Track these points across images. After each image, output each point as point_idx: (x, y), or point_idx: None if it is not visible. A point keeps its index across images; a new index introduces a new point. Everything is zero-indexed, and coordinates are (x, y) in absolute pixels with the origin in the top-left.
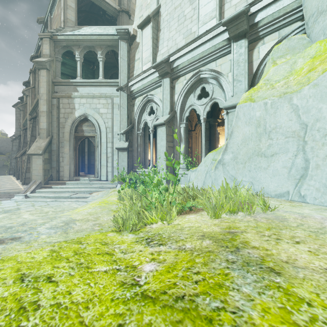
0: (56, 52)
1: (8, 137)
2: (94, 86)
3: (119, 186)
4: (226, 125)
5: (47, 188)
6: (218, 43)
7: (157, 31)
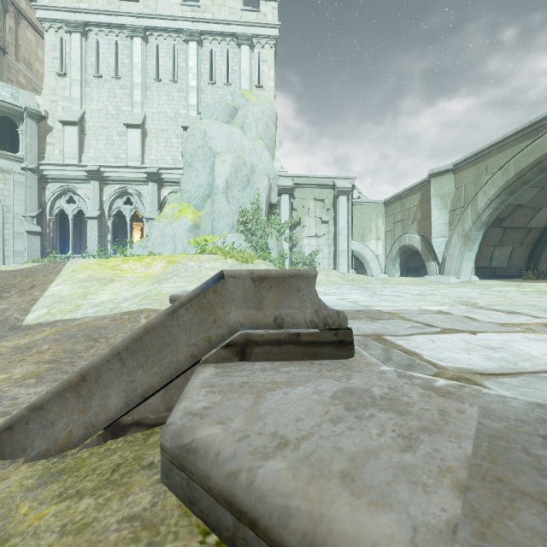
0: None
1: None
2: None
3: None
4: (145, 227)
5: None
6: (141, 177)
7: (82, 134)
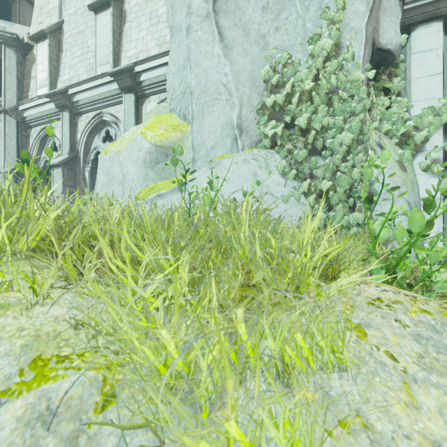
0: None
1: None
2: None
3: None
4: None
5: None
6: (113, 90)
7: (59, 51)
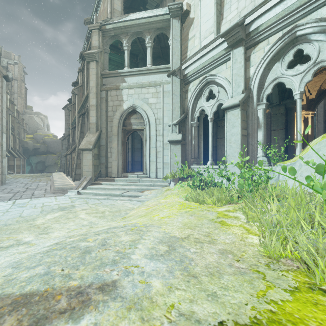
0: (104, 43)
1: (58, 139)
2: (142, 74)
3: (173, 185)
4: None
5: (97, 184)
6: None
7: None
